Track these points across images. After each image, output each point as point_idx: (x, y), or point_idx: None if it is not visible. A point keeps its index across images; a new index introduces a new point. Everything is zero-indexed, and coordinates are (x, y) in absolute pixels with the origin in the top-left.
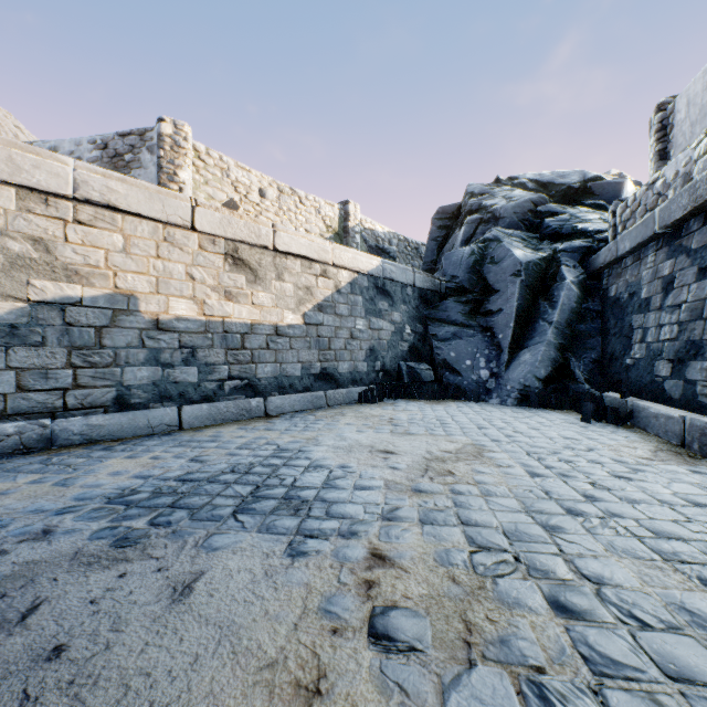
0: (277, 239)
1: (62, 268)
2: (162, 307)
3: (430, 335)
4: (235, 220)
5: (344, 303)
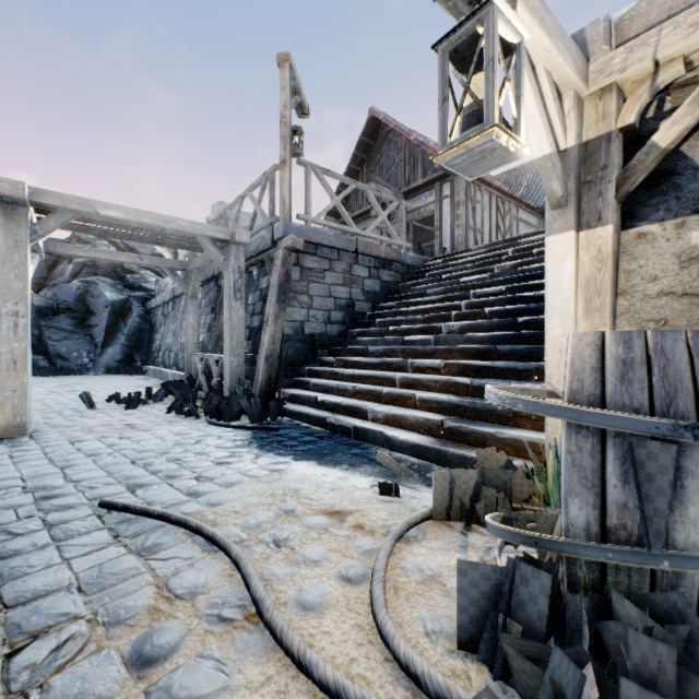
0: None
1: None
2: None
3: (47, 337)
4: None
5: None
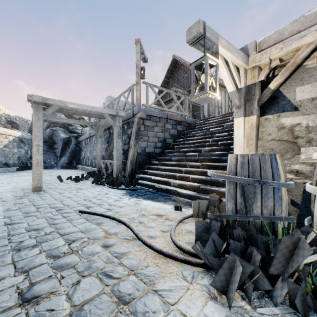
0: None
1: None
2: None
3: None
4: None
5: (11, 145)
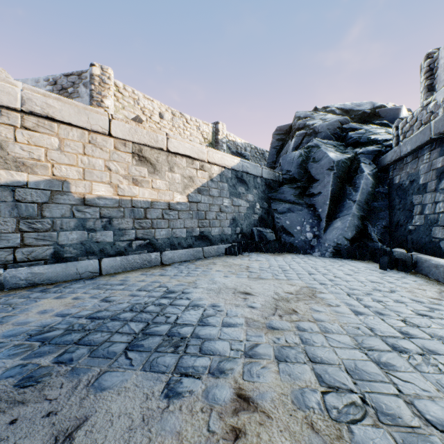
0: (169, 143)
1: (12, 161)
2: (88, 189)
3: (272, 209)
4: (140, 130)
5: (215, 188)
